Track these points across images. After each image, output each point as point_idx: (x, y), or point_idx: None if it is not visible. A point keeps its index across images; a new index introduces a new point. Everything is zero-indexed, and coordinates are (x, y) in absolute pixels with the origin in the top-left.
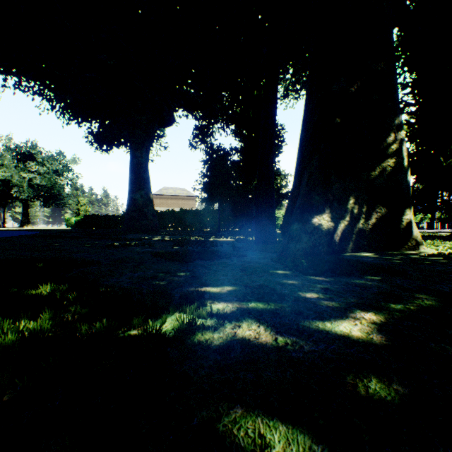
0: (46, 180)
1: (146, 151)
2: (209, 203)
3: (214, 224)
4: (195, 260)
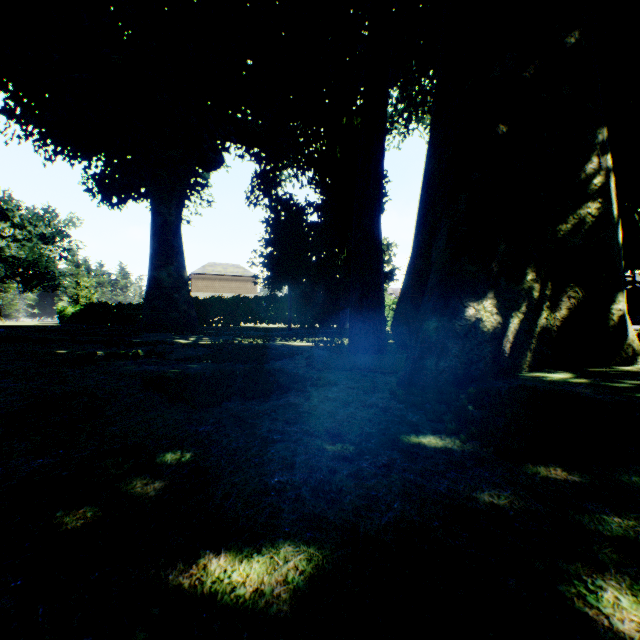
0: (26, 250)
1: (177, 205)
2: (274, 285)
3: (283, 318)
4: (228, 400)
